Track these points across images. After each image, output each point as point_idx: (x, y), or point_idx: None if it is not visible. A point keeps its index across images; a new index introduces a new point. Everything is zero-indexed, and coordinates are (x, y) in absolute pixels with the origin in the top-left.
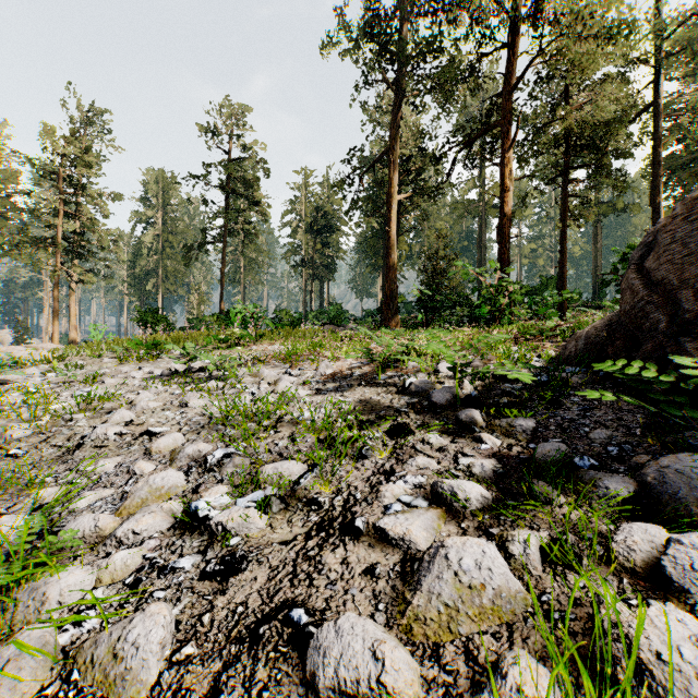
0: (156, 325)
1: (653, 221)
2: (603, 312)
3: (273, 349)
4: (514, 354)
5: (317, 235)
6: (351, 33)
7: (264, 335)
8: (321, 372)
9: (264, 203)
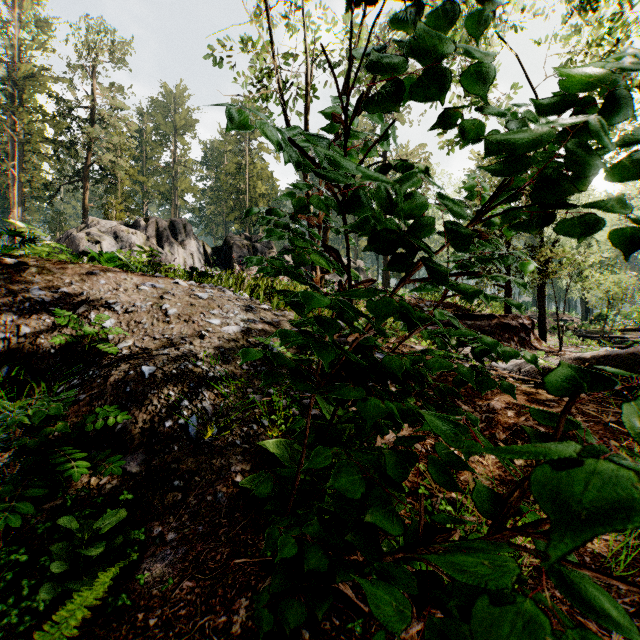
0: None
1: None
2: None
3: None
4: None
5: None
6: None
7: None
8: None
9: None
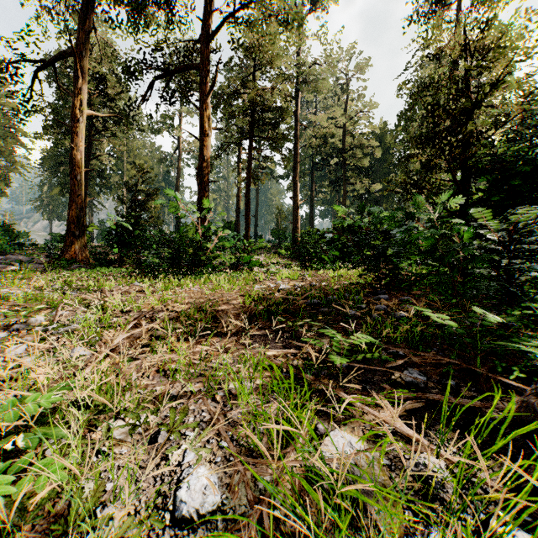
0: None
1: (294, 192)
2: (266, 252)
3: None
4: None
5: None
6: None
7: None
8: None
9: None
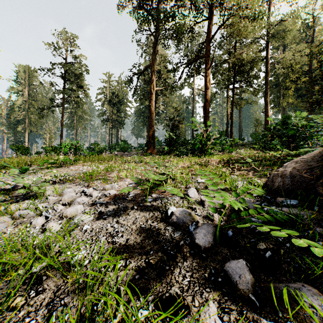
0: (18, 151)
1: (265, 108)
2: (245, 147)
3: (82, 169)
4: (239, 185)
5: (115, 106)
6: (132, 3)
7: (79, 159)
8: (106, 193)
9: (86, 87)
